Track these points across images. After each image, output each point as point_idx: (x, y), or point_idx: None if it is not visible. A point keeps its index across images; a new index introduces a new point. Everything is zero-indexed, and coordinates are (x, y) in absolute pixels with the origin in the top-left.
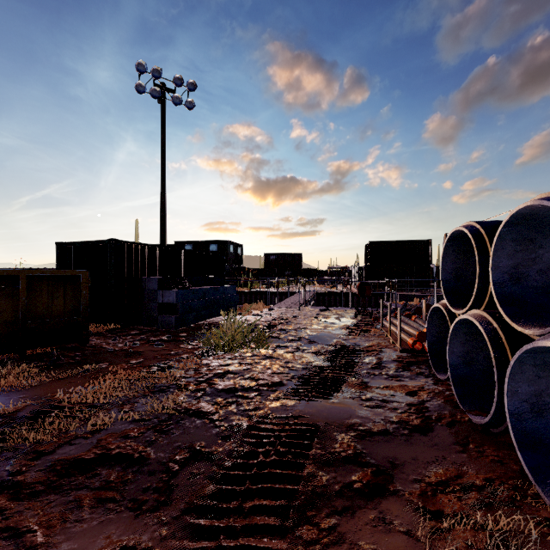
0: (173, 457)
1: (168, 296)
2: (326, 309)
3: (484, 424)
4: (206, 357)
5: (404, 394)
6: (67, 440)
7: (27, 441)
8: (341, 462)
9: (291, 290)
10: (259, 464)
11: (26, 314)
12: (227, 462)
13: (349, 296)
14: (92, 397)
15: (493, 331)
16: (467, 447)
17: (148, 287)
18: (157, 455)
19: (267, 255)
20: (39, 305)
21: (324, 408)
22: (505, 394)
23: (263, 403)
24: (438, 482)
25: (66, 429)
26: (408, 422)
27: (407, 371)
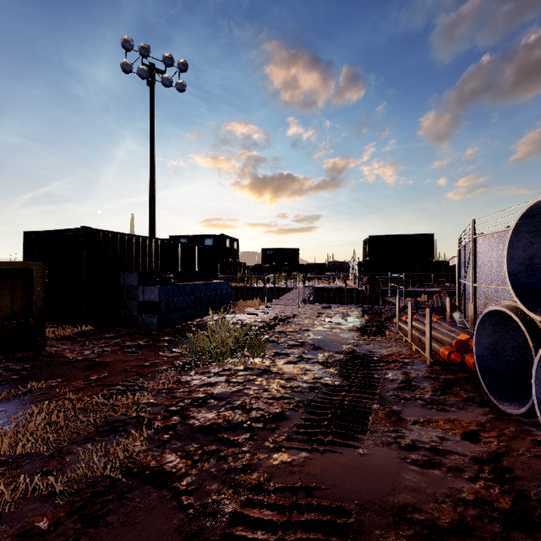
0: None
1: (149, 292)
2: (329, 307)
3: None
4: (187, 371)
5: (459, 436)
6: None
7: None
8: None
9: (289, 285)
10: None
11: None
12: None
13: (349, 291)
14: (9, 442)
15: None
16: None
17: (127, 283)
18: None
19: (264, 250)
20: None
21: (350, 469)
22: None
23: (257, 456)
24: None
25: None
26: (492, 503)
27: (449, 395)
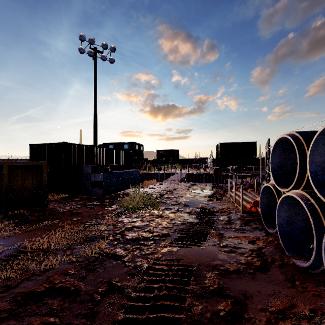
0: (97, 289)
1: (97, 176)
2: (194, 184)
3: (304, 267)
4: (121, 216)
5: (247, 242)
6: (27, 277)
7: (0, 277)
8: (210, 295)
9: (172, 171)
10: (155, 297)
11: (7, 190)
12: (133, 294)
13: (207, 175)
14: (46, 244)
15: (311, 205)
16: (294, 283)
17: (85, 171)
18: (86, 288)
19: (158, 151)
20: (16, 183)
21: (196, 253)
22: (323, 249)
23: (156, 249)
24: (278, 311)
25: (27, 268)
26: (252, 263)
27: (248, 226)
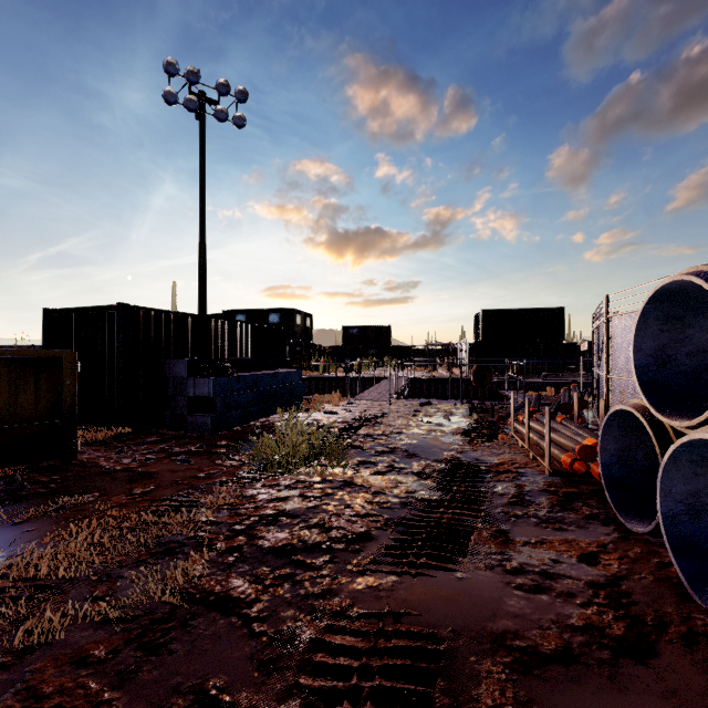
0: None
1: (201, 386)
2: (428, 403)
3: None
4: (252, 484)
5: (575, 558)
6: None
7: None
8: None
9: (378, 374)
10: None
11: None
12: None
13: (455, 382)
14: (48, 566)
15: None
16: None
17: (173, 373)
18: None
19: (346, 328)
20: None
21: (445, 594)
22: None
23: (338, 581)
24: None
25: None
26: (603, 629)
27: (569, 511)
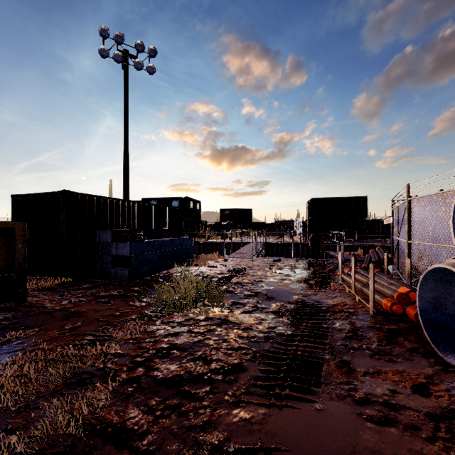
0: None
1: (121, 248)
2: (279, 260)
3: None
4: (153, 321)
5: (409, 389)
6: None
7: None
8: None
9: (243, 240)
10: None
11: None
12: None
13: (294, 245)
14: None
15: None
16: None
17: (102, 239)
18: None
19: (222, 210)
20: None
21: (309, 428)
22: None
23: (217, 412)
24: None
25: None
26: None
27: (395, 345)
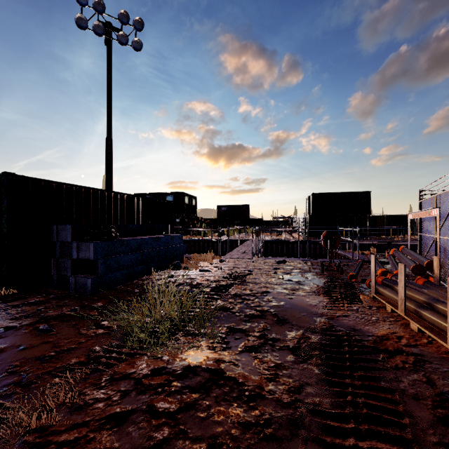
0: None
1: (84, 249)
2: (284, 261)
3: None
4: (99, 373)
5: None
6: None
7: None
8: None
9: (241, 237)
10: None
11: None
12: None
13: (295, 243)
14: None
15: None
16: None
17: (60, 238)
18: None
19: (219, 207)
20: None
21: None
22: None
23: None
24: None
25: None
26: None
27: None
